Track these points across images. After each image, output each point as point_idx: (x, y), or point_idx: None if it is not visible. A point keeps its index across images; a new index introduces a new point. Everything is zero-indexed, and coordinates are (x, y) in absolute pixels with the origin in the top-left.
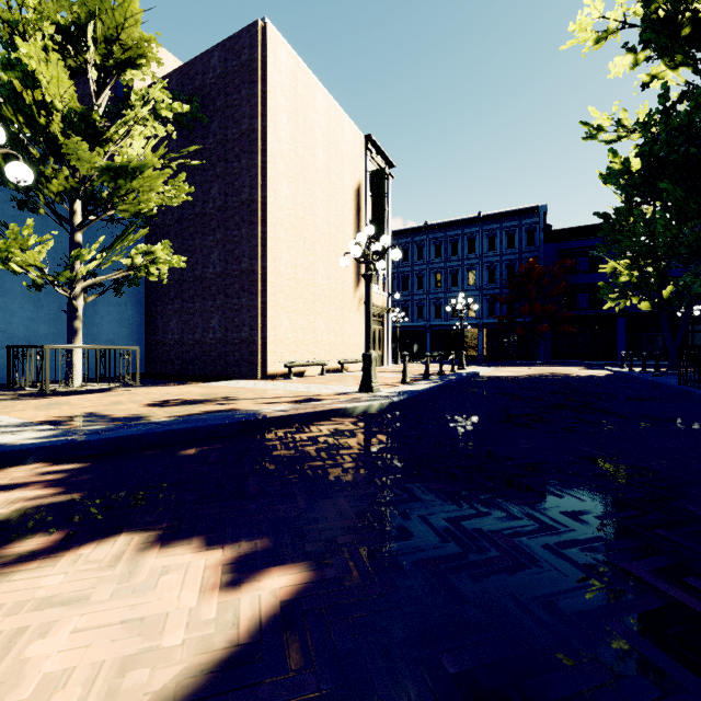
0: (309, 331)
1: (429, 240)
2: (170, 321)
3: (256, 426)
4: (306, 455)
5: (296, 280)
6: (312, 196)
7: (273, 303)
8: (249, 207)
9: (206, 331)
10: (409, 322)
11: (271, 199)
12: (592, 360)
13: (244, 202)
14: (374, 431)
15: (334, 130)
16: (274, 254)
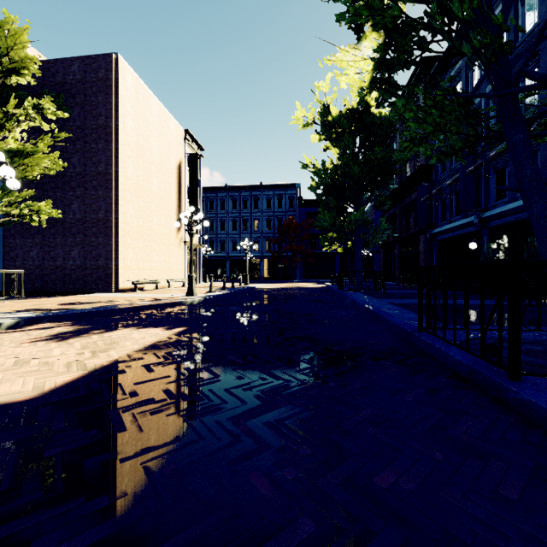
0: (147, 260)
1: (229, 197)
2: (30, 251)
3: (140, 309)
4: (171, 315)
5: (138, 227)
6: (149, 171)
7: (123, 242)
8: (105, 177)
9: (67, 259)
10: (214, 253)
11: (121, 173)
12: (323, 279)
13: (101, 172)
14: (197, 308)
15: (163, 126)
16: (123, 210)
